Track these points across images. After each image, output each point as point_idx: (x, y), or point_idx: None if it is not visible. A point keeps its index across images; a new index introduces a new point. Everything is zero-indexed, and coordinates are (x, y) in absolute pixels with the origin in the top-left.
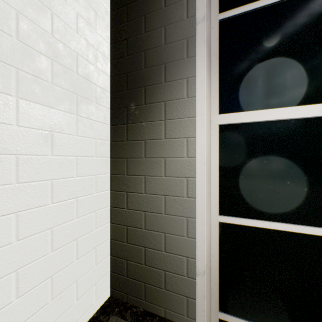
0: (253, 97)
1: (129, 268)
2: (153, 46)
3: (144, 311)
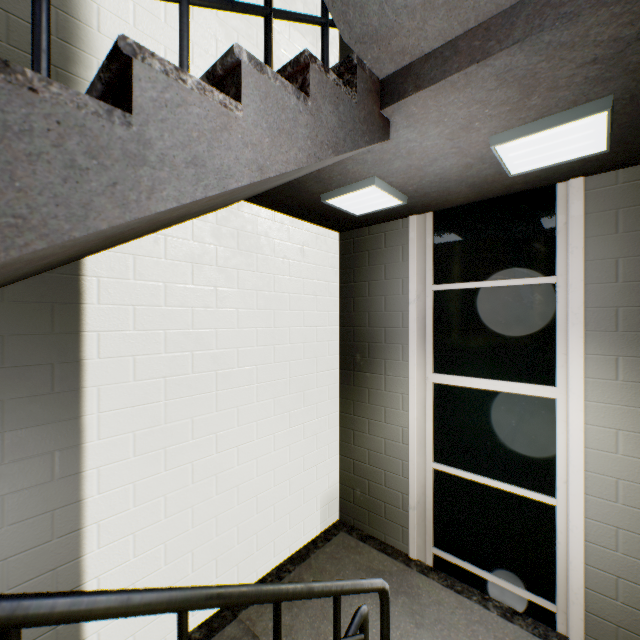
0: None
1: None
2: None
3: None
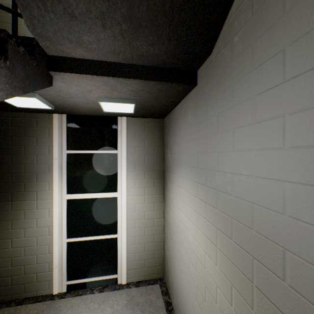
0: (81, 188)
1: (13, 280)
2: (30, 162)
3: (24, 298)
